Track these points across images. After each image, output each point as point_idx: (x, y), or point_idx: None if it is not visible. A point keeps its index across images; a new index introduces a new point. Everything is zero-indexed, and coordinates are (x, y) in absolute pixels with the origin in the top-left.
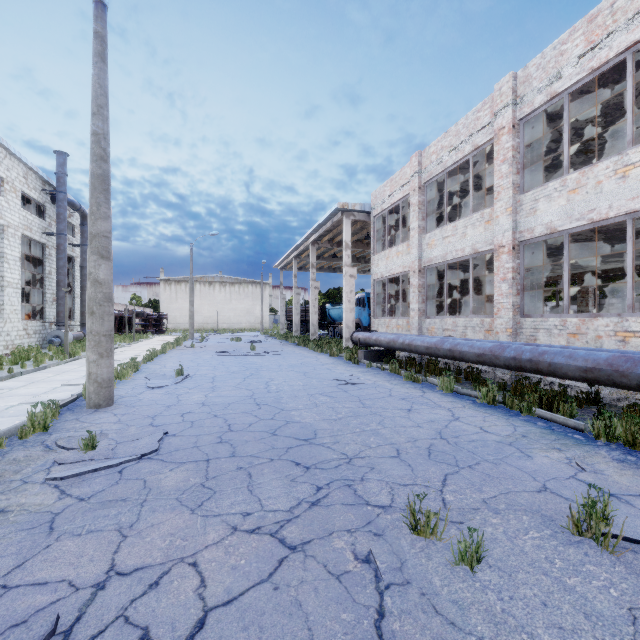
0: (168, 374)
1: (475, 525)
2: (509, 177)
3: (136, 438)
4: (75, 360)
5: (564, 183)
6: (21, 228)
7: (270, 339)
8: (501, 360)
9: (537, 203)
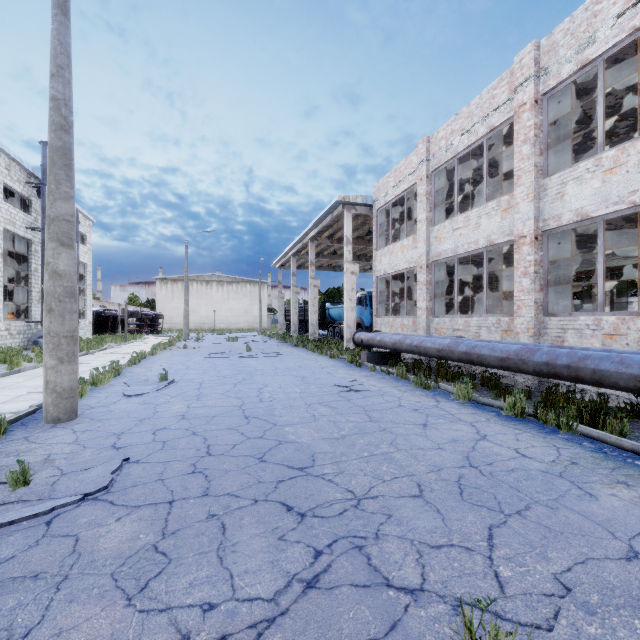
0: (152, 379)
1: (564, 639)
2: (531, 159)
3: (88, 467)
4: None
5: (598, 162)
6: (3, 222)
7: (268, 339)
8: (530, 365)
9: (565, 187)
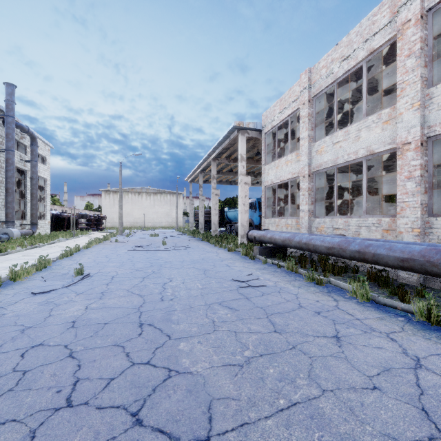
0: (71, 272)
1: None
2: (417, 70)
3: None
4: (3, 255)
5: None
6: None
7: (181, 235)
8: None
9: None
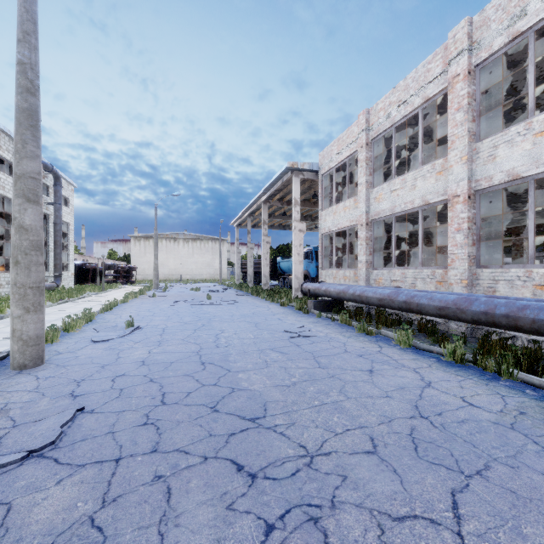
0: (120, 325)
1: None
2: (465, 125)
3: (41, 417)
4: None
5: (529, 126)
6: None
7: (226, 289)
8: (468, 314)
9: (496, 149)
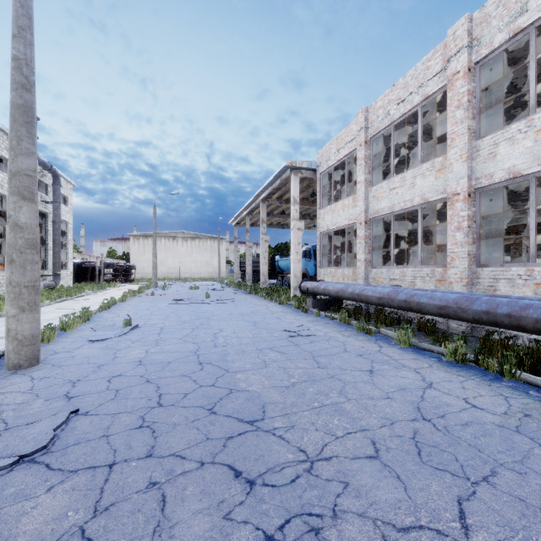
0: (117, 324)
1: None
2: (465, 122)
3: (34, 420)
4: None
5: (530, 123)
6: None
7: (225, 287)
8: (469, 313)
9: (497, 147)
